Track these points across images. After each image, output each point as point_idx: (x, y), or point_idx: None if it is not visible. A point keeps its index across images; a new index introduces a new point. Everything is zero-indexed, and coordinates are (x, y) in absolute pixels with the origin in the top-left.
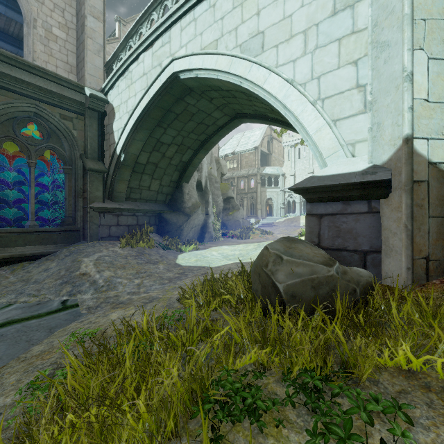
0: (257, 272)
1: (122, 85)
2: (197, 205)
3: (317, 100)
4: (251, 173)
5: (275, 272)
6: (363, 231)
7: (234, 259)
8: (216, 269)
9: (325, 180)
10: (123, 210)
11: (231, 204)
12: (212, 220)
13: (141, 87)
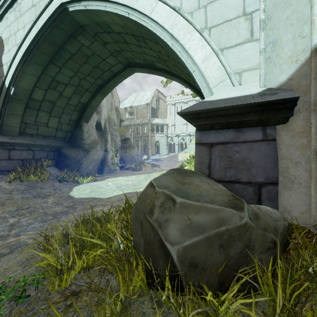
0: (139, 220)
1: (11, 17)
2: (96, 142)
3: (204, 29)
4: (144, 122)
5: (165, 225)
6: (258, 161)
7: (127, 189)
8: (106, 200)
9: (219, 103)
10: (16, 144)
11: (128, 143)
12: (111, 155)
13: (29, 18)
